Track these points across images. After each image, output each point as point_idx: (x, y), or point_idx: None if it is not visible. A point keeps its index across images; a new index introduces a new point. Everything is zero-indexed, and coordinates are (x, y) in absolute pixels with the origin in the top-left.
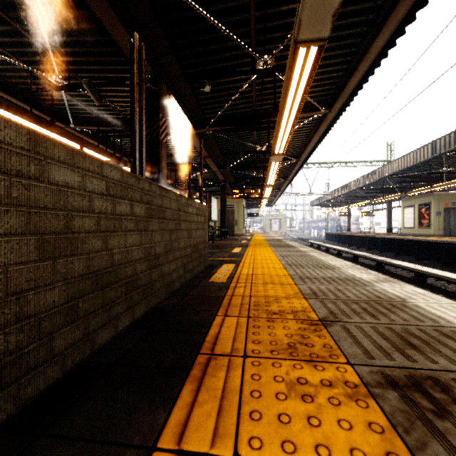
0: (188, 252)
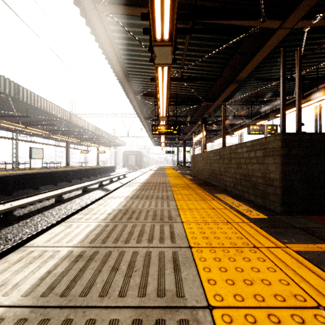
0: (238, 177)
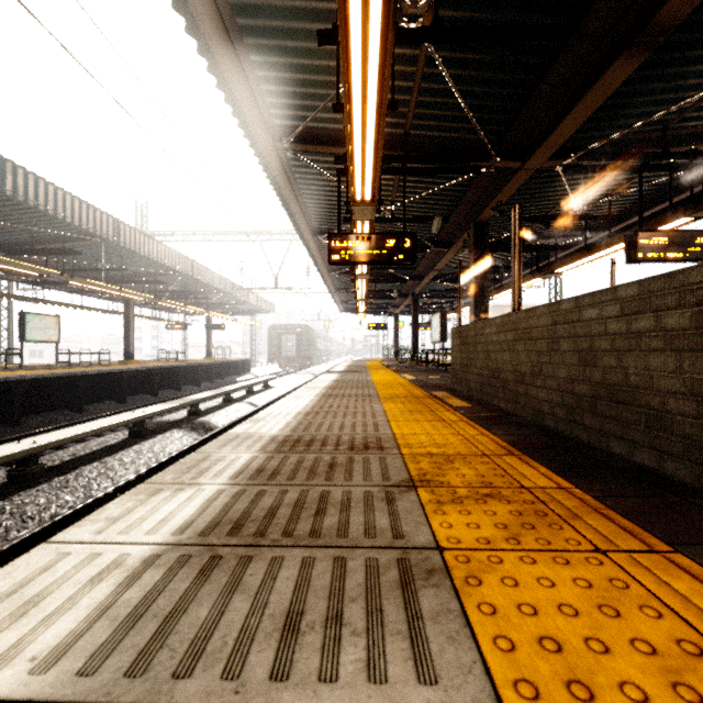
0: None
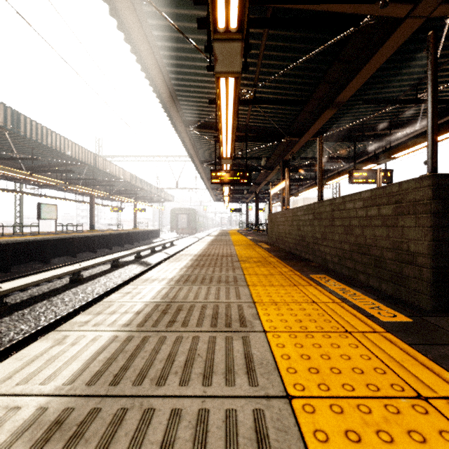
0: (346, 248)
